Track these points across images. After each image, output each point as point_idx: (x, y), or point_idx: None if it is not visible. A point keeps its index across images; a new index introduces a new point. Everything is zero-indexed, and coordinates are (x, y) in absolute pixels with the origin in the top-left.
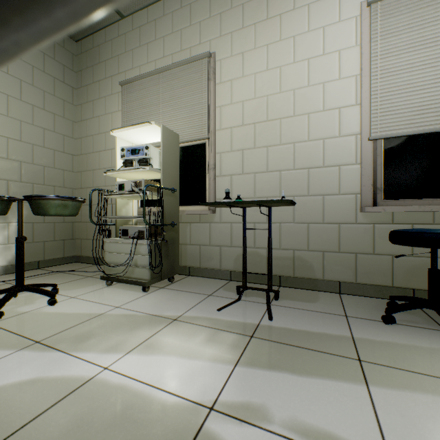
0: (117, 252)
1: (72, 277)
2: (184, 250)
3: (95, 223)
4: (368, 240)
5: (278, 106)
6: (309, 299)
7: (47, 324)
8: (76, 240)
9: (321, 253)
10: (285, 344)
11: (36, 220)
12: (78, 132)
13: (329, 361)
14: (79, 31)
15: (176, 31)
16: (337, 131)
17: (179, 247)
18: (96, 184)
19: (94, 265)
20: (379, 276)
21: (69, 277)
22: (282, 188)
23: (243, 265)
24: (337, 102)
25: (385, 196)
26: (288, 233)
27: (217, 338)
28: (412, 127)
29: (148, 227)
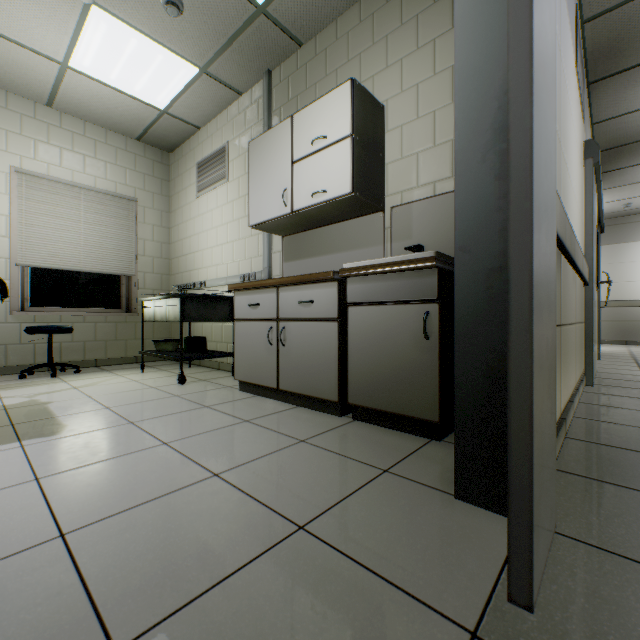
0: None
1: None
2: None
3: None
4: (18, 335)
5: None
6: None
7: None
8: None
9: None
10: None
11: None
12: None
13: None
14: None
15: None
16: None
17: None
18: None
19: None
20: (26, 358)
21: None
22: None
23: None
24: None
25: (32, 304)
26: None
27: None
28: (48, 264)
29: None
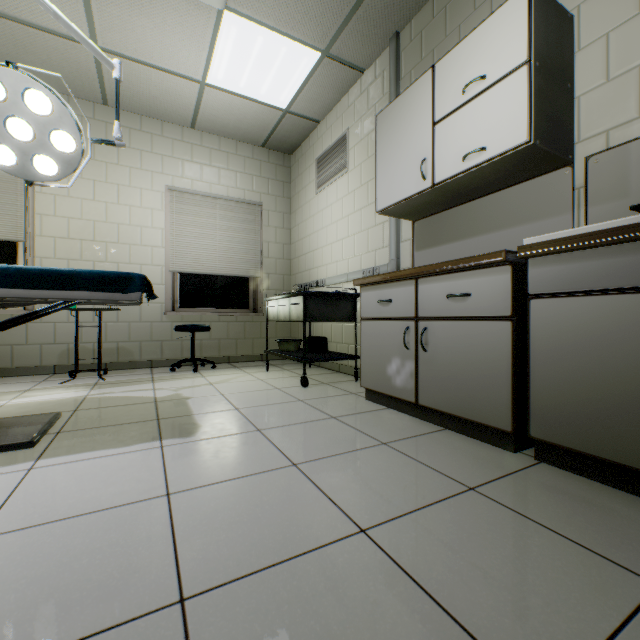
0: None
1: None
2: None
3: None
4: (170, 333)
5: (105, 232)
6: (131, 372)
7: None
8: None
9: (140, 343)
10: (117, 383)
11: None
12: None
13: (140, 382)
14: None
15: None
16: (150, 261)
17: None
18: None
19: None
20: (176, 353)
21: None
22: None
23: (77, 354)
24: (150, 242)
25: (180, 306)
26: (114, 330)
27: (73, 388)
28: (192, 269)
29: None
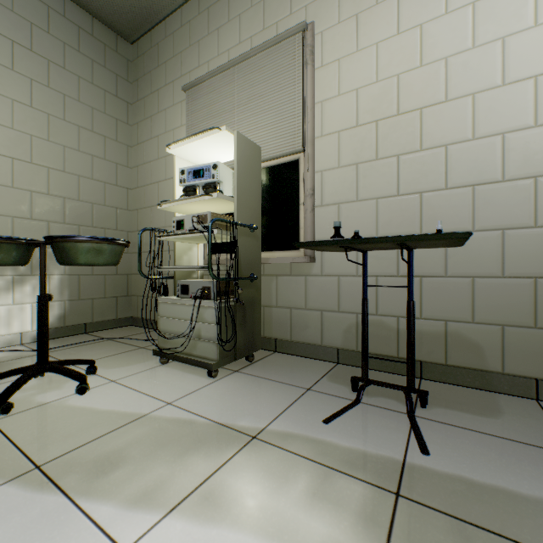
0: (175, 317)
1: (121, 347)
2: (268, 315)
3: (146, 276)
4: None
5: (417, 88)
6: (483, 409)
7: (63, 429)
8: (132, 297)
9: (498, 327)
10: (475, 525)
11: (82, 271)
12: (133, 159)
13: None
14: (134, 29)
15: (256, 4)
16: (530, 117)
17: (260, 310)
18: (155, 225)
19: (152, 331)
20: None
21: (118, 347)
22: (425, 220)
23: (363, 345)
24: (530, 66)
25: None
26: (435, 293)
27: (330, 492)
28: None
29: (215, 281)
